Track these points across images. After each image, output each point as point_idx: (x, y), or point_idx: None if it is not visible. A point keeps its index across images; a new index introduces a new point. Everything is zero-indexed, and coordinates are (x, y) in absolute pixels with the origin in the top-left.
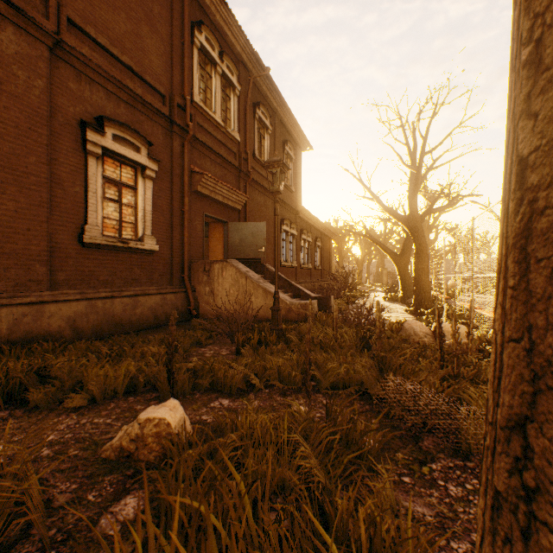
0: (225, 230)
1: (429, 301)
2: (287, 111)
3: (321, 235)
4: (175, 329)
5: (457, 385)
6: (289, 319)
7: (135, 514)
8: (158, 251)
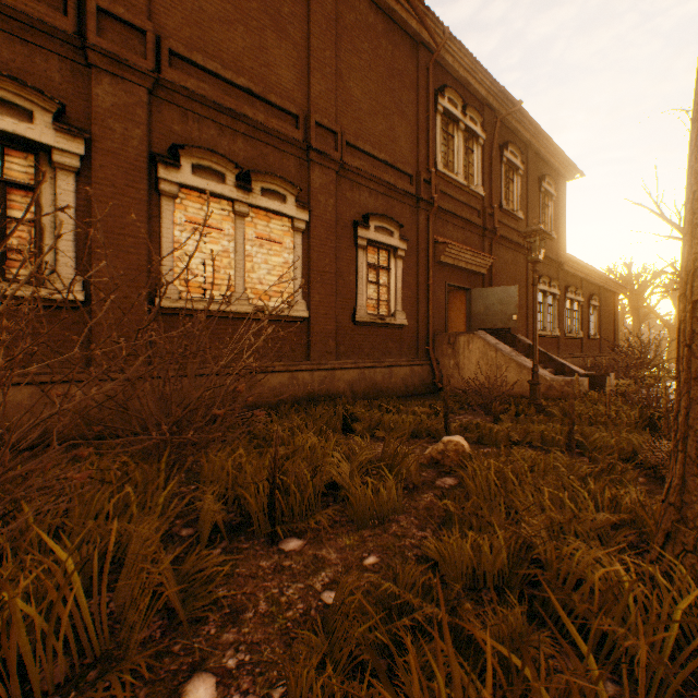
0: (466, 298)
1: None
2: (544, 139)
3: (599, 290)
4: (424, 399)
5: None
6: (548, 397)
7: (453, 483)
8: (406, 325)
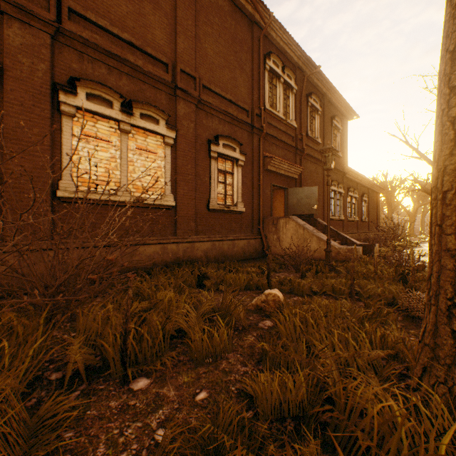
0: (285, 194)
1: None
2: (334, 92)
3: (368, 191)
4: (256, 262)
5: None
6: (337, 259)
7: (271, 325)
8: (244, 211)
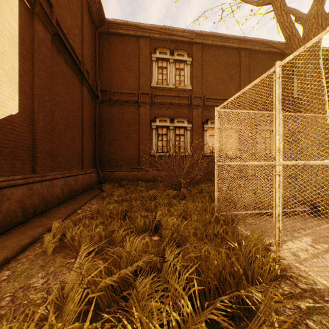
0: None
1: None
2: None
3: None
4: None
5: None
6: None
7: None
8: None
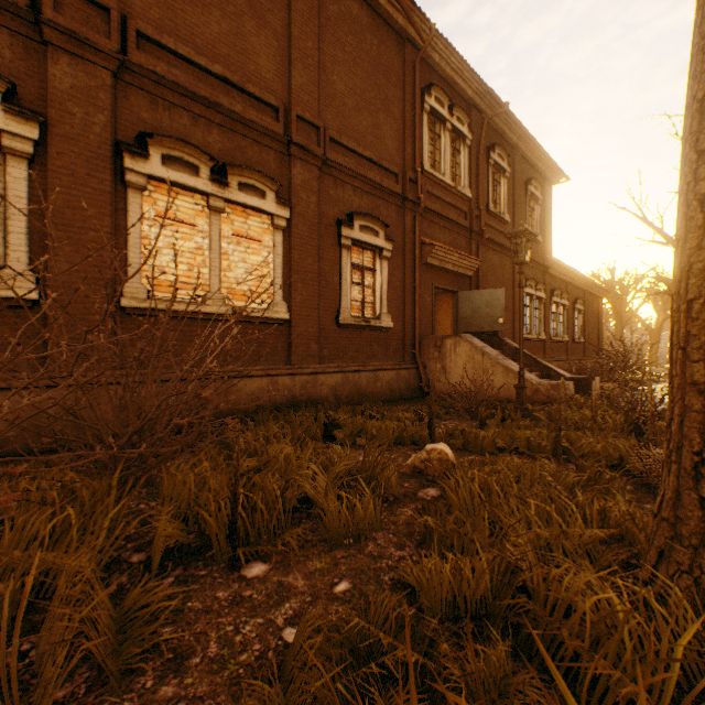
0: (453, 300)
1: None
2: (530, 142)
3: (584, 294)
4: (410, 404)
5: None
6: (535, 401)
7: (436, 495)
8: (392, 327)
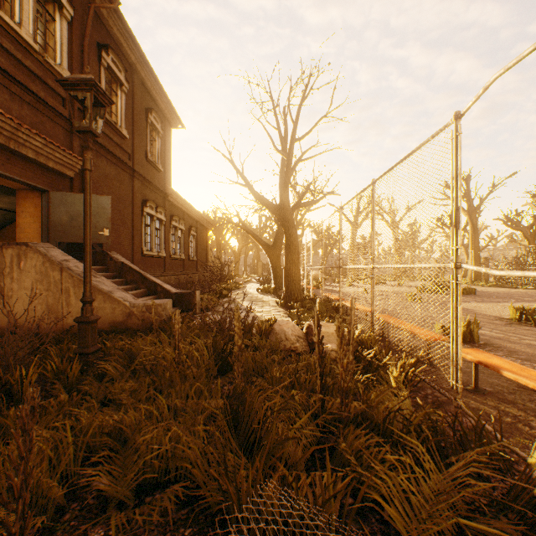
0: (44, 202)
1: (298, 293)
2: (150, 72)
3: (197, 224)
4: None
5: (348, 442)
6: (129, 327)
7: None
8: None
